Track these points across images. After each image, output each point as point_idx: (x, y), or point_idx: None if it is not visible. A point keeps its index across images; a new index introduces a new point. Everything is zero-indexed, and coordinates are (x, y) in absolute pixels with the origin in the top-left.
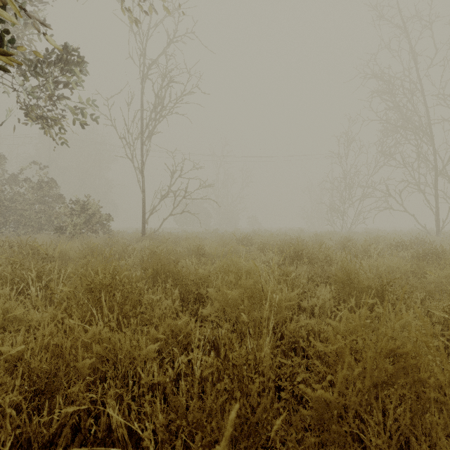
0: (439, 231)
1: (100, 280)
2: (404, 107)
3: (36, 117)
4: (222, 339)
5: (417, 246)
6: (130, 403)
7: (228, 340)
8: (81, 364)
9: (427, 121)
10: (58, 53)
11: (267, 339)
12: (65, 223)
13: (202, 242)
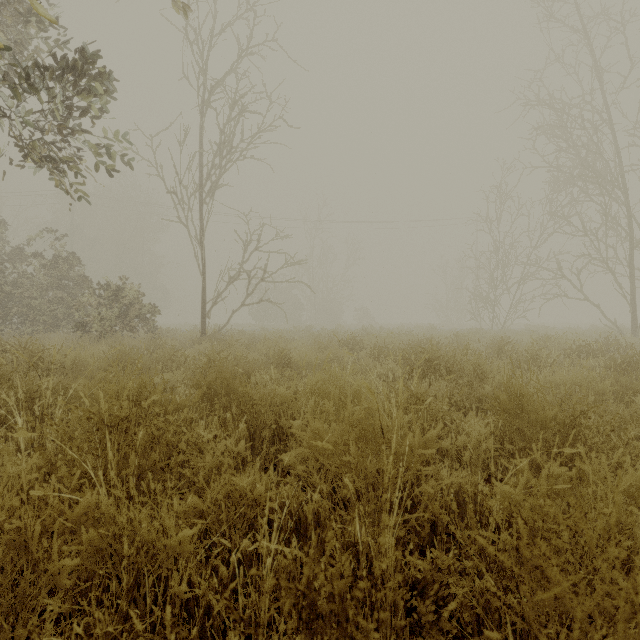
0: (637, 329)
1: (110, 411)
2: (584, 147)
3: (40, 159)
4: (313, 508)
5: (607, 351)
6: (145, 638)
7: (322, 513)
8: (57, 568)
9: (619, 167)
10: (68, 60)
11: (390, 521)
12: (89, 317)
13: (288, 346)
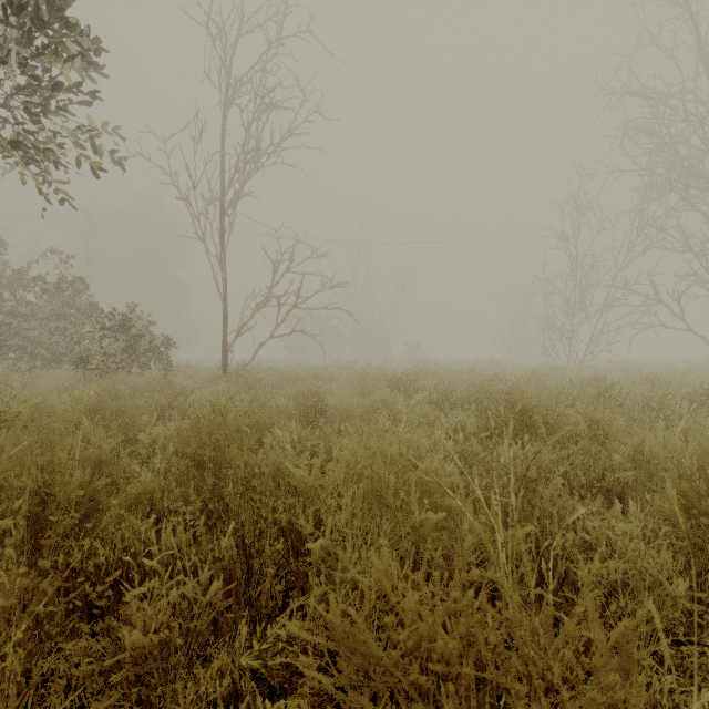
0: None
1: None
2: (687, 144)
3: (2, 146)
4: None
5: None
6: None
7: None
8: None
9: None
10: None
11: None
12: (90, 351)
13: (324, 387)
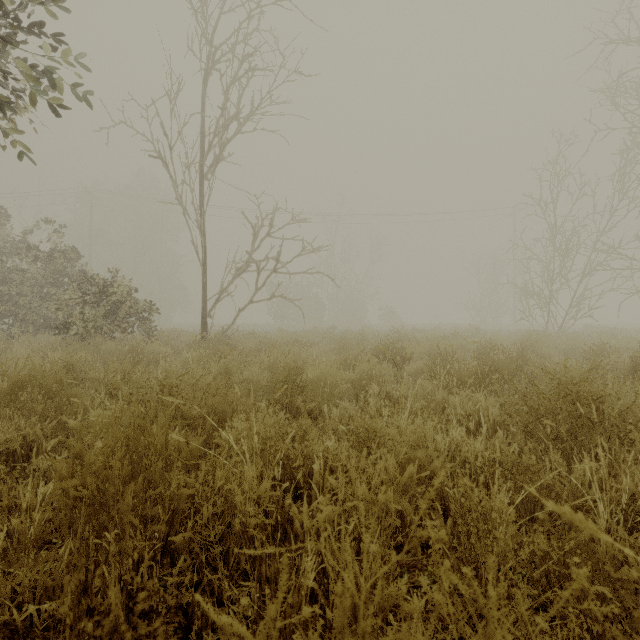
0: None
1: None
2: None
3: None
4: None
5: None
6: None
7: None
8: None
9: None
10: None
11: None
12: (72, 316)
13: (303, 354)
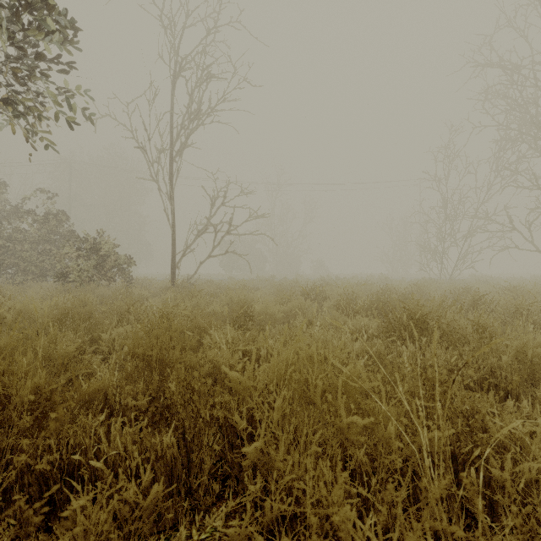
0: None
1: None
2: (536, 104)
3: None
4: None
5: None
6: None
7: None
8: None
9: None
10: None
11: None
12: (69, 267)
13: (251, 296)
